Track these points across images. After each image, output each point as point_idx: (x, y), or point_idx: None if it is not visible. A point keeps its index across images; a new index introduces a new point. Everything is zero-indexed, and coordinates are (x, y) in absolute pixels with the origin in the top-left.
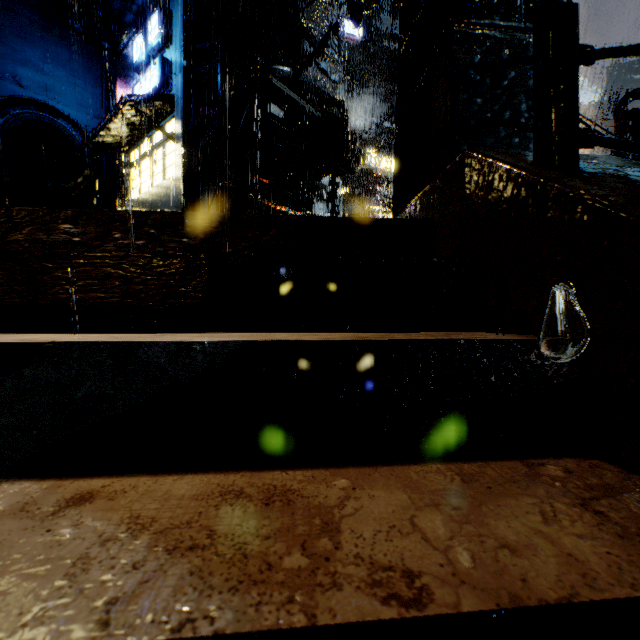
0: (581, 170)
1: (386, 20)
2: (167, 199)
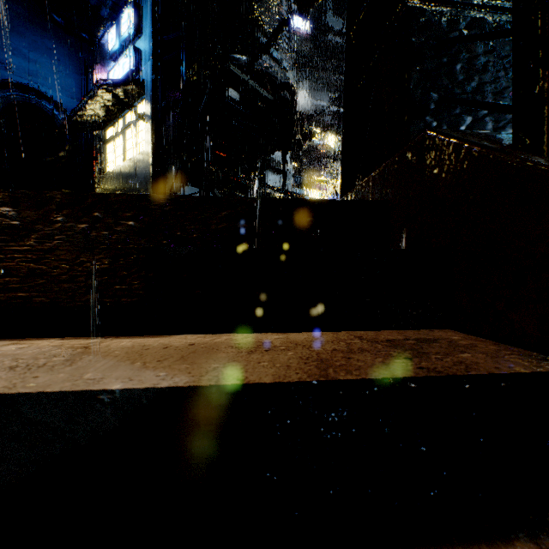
0: None
1: (329, 17)
2: (138, 171)
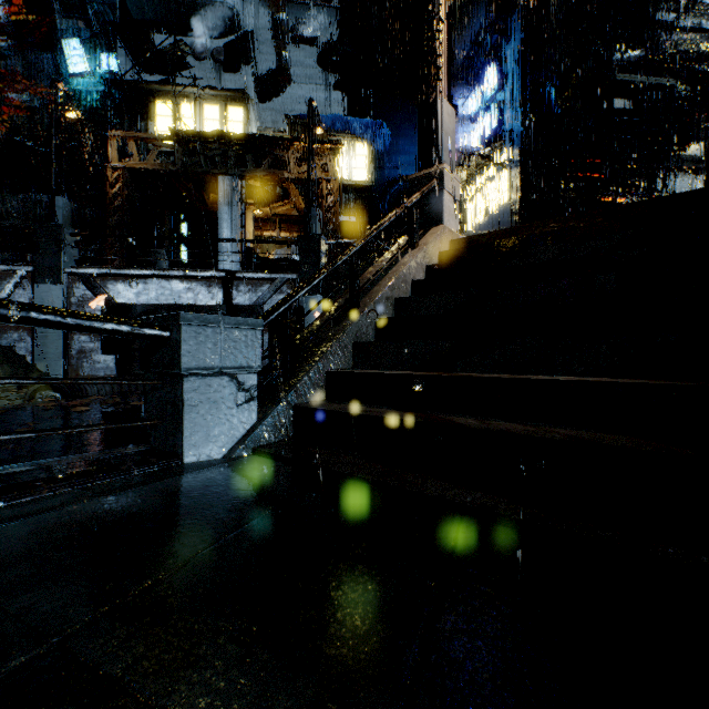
0: None
1: None
2: (502, 222)
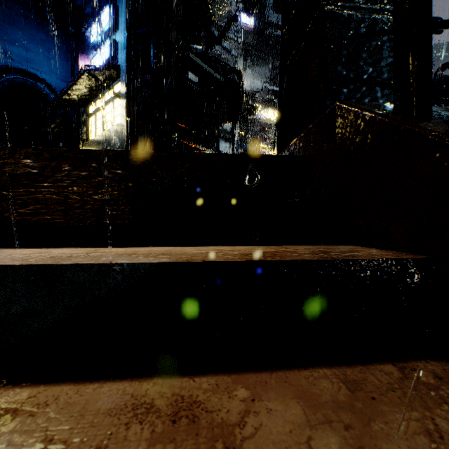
0: (432, 117)
1: (270, 14)
2: (115, 139)
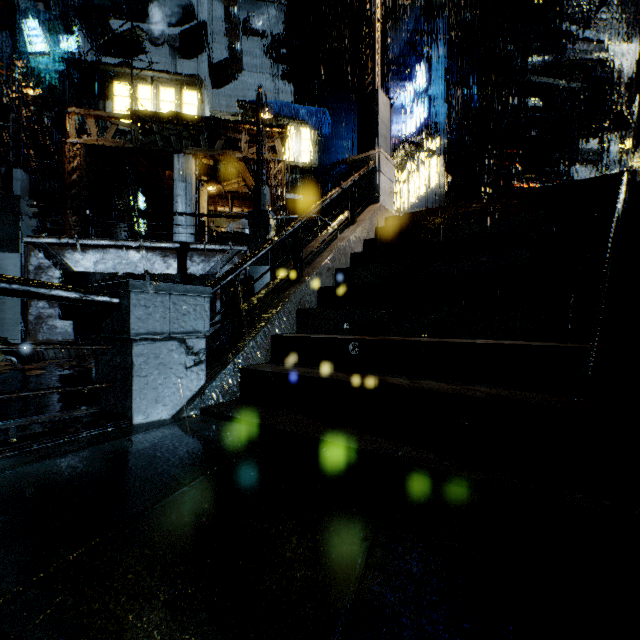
0: None
1: None
2: (432, 202)
